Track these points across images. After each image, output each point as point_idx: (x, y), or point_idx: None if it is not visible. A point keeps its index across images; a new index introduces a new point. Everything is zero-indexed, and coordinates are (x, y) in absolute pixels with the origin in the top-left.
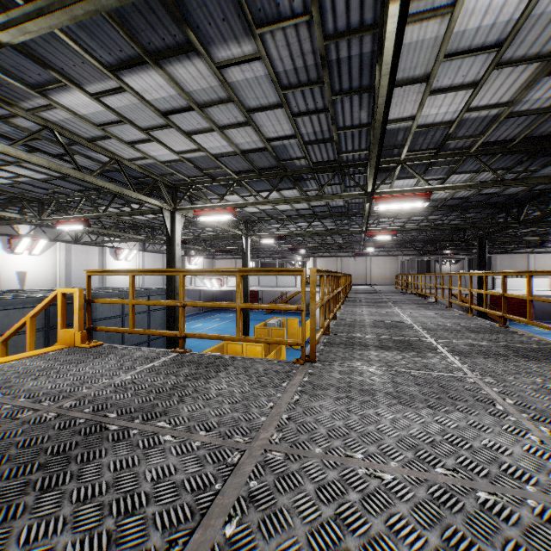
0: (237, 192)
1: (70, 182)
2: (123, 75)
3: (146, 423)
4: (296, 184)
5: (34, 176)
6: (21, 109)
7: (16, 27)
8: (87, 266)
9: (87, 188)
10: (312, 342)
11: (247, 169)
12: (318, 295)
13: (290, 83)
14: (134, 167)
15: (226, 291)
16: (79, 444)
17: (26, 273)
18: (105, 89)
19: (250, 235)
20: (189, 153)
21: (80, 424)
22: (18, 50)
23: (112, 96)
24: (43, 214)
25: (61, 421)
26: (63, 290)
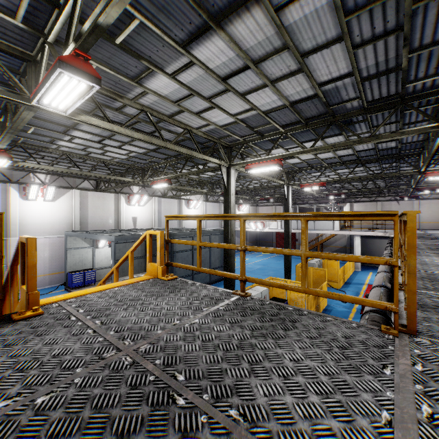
0: (281, 145)
1: (159, 152)
2: (192, 49)
3: (216, 404)
4: (346, 128)
5: (138, 151)
6: (127, 100)
7: (110, 5)
8: (170, 213)
9: (169, 156)
10: (410, 308)
11: (294, 121)
12: (357, 238)
13: (356, 5)
14: (200, 134)
15: (267, 232)
16: (144, 423)
17: (136, 218)
18: (179, 67)
19: (291, 184)
20: (243, 114)
21: (149, 383)
22: (121, 48)
23: (184, 73)
24: (144, 178)
25: (134, 373)
26: (150, 232)
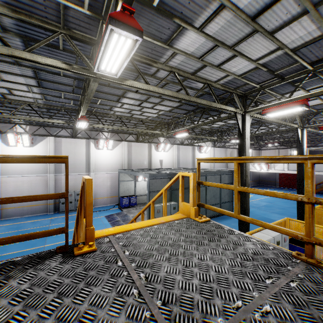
0: (302, 87)
1: (180, 109)
2: None
3: None
4: None
5: (165, 109)
6: (160, 64)
7: None
8: (186, 156)
9: (188, 111)
10: None
11: None
12: None
13: None
14: (218, 86)
15: (270, 173)
16: None
17: (162, 160)
18: (207, 18)
19: (305, 127)
20: (266, 57)
21: None
22: (158, 11)
23: (211, 23)
24: (169, 130)
25: None
26: (182, 173)
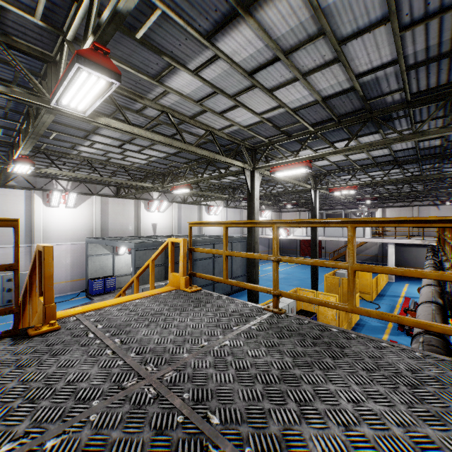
0: (310, 146)
1: (179, 156)
2: (217, 40)
3: None
4: (385, 124)
5: (159, 155)
6: (148, 101)
7: None
8: (190, 219)
9: (190, 160)
10: None
11: (325, 118)
12: (391, 247)
13: None
14: (223, 135)
15: (291, 239)
16: None
17: (156, 224)
18: (202, 63)
19: (318, 188)
20: (270, 112)
21: (177, 425)
22: (142, 43)
23: (208, 68)
24: (164, 183)
25: (159, 410)
26: (172, 239)
